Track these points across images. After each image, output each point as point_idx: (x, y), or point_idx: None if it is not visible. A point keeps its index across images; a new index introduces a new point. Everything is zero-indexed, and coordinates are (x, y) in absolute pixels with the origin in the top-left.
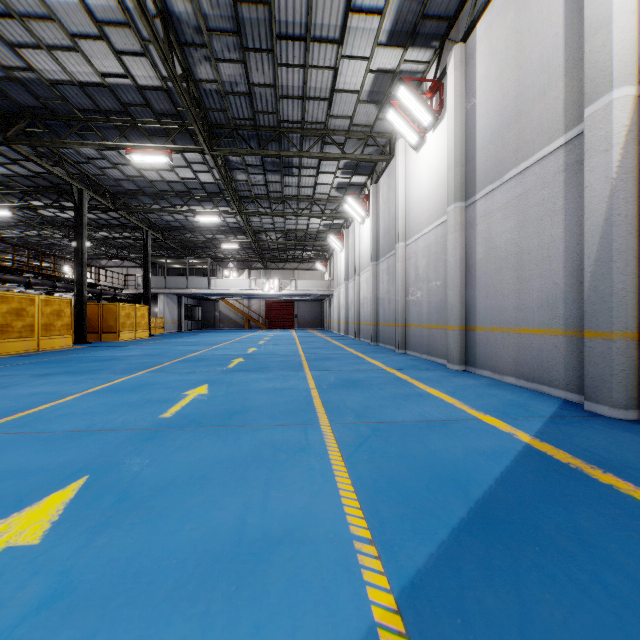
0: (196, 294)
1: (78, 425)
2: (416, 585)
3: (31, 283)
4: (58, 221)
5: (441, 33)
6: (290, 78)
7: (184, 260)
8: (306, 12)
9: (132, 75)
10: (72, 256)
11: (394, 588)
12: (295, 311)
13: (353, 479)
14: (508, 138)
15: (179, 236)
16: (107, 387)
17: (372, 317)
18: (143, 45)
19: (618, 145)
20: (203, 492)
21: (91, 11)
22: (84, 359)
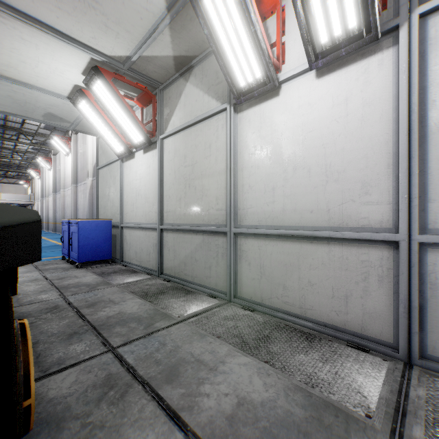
0: None
1: None
2: None
3: None
4: None
5: None
6: None
7: None
8: None
9: None
10: None
11: None
12: None
13: None
14: (82, 173)
15: None
16: None
17: (53, 220)
18: None
19: (89, 189)
20: None
21: None
22: None
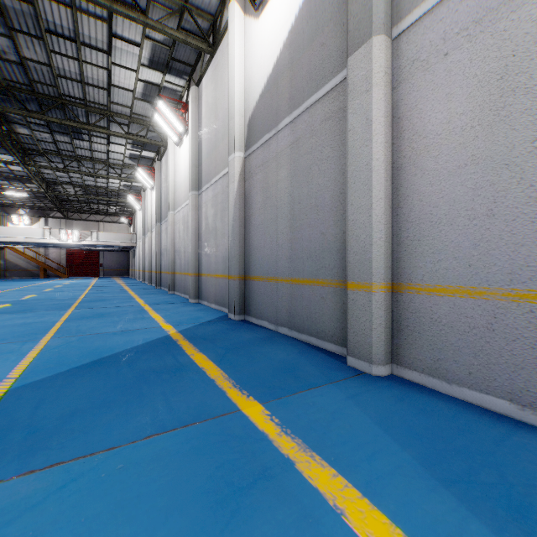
0: None
1: None
2: (26, 385)
3: None
4: None
5: (188, 72)
6: (66, 64)
7: None
8: (73, 22)
9: None
10: None
11: (13, 388)
12: (100, 260)
13: (35, 360)
14: (213, 158)
15: None
16: None
17: (157, 267)
18: None
19: (237, 181)
20: None
21: None
22: None
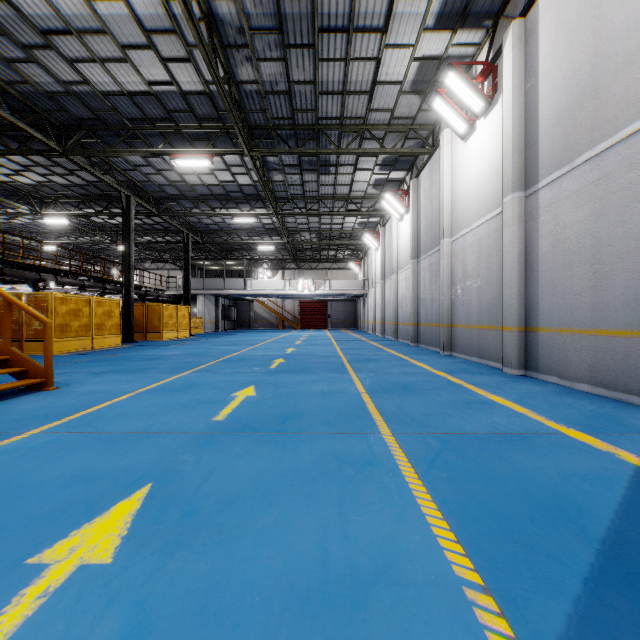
0: (233, 295)
1: (135, 426)
2: None
3: (84, 285)
4: (107, 227)
5: (495, 11)
6: (330, 73)
7: (221, 262)
8: (350, 2)
9: (177, 81)
10: (119, 260)
11: None
12: (328, 311)
13: (438, 503)
14: (581, 117)
15: (217, 238)
16: (158, 386)
17: (412, 317)
18: (188, 50)
19: None
20: (273, 510)
21: (140, 21)
22: (133, 358)
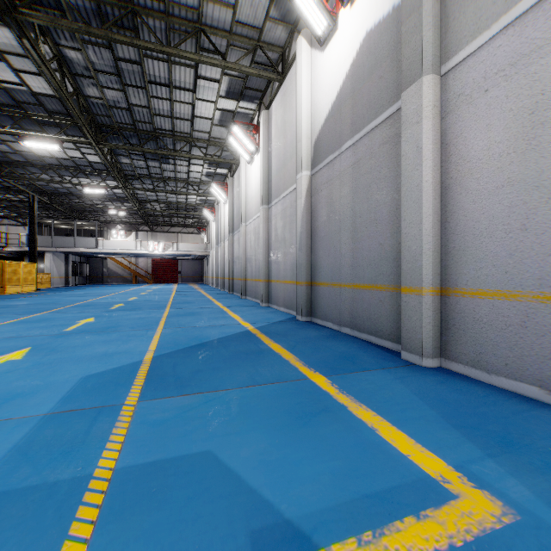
0: (84, 252)
1: (12, 335)
2: (162, 355)
3: None
4: None
5: (259, 97)
6: (160, 105)
7: (72, 222)
8: (168, 72)
9: (28, 85)
10: None
11: (154, 356)
12: (179, 268)
13: (159, 341)
14: (281, 175)
15: (67, 200)
16: (18, 321)
17: (230, 274)
18: (40, 69)
19: (304, 197)
20: (91, 347)
21: None
22: None
